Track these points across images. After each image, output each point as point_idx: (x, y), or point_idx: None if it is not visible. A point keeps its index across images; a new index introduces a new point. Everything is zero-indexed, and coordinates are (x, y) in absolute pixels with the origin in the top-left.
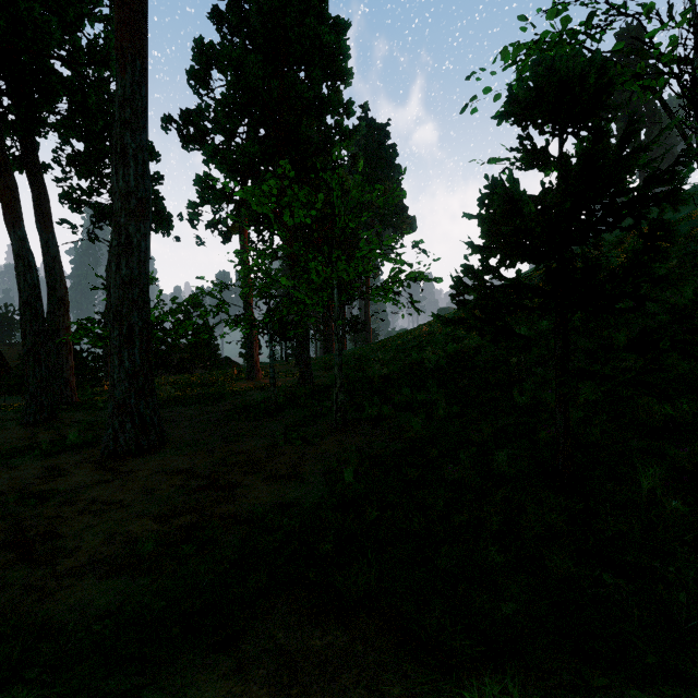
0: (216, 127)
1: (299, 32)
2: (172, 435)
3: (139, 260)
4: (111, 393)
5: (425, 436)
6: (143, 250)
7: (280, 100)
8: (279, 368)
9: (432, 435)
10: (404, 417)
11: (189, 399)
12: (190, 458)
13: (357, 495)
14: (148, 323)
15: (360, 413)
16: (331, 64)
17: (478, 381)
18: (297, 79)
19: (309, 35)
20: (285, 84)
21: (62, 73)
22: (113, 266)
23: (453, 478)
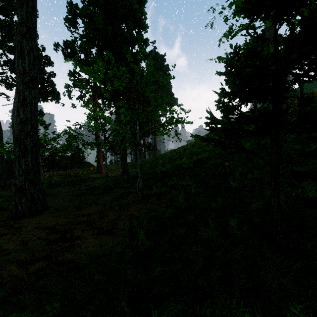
0: (80, 48)
1: (121, 3)
2: (52, 203)
3: (30, 110)
4: (14, 182)
5: (185, 206)
6: (33, 104)
7: (112, 37)
8: (113, 167)
9: (189, 205)
10: (173, 193)
11: (65, 183)
12: (56, 219)
13: (146, 249)
14: (37, 144)
15: (151, 191)
16: (137, 21)
17: (209, 174)
18: (121, 26)
19: (126, 4)
20: (115, 29)
21: (0, 18)
22: (15, 113)
23: (205, 236)
